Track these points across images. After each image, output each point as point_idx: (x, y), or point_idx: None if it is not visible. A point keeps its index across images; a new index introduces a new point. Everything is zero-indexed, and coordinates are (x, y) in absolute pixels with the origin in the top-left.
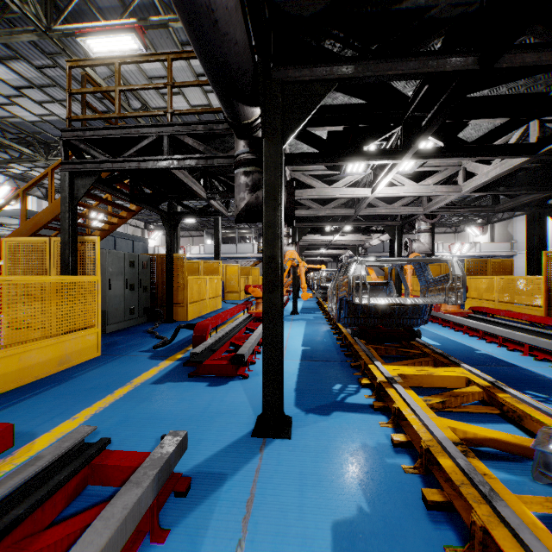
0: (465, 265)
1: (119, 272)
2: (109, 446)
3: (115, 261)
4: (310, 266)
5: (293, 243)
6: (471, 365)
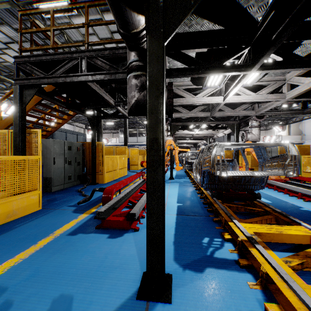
0: (278, 148)
1: (61, 153)
2: (8, 308)
3: (58, 146)
4: (181, 150)
5: (170, 135)
6: (301, 220)
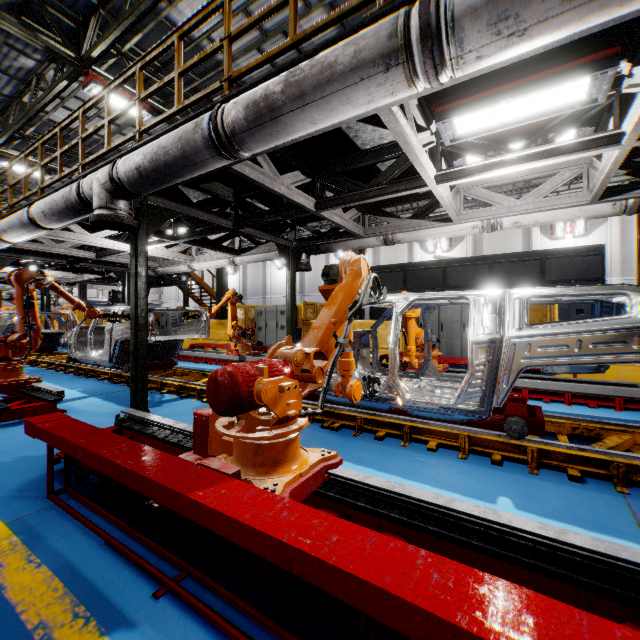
0: None
1: None
2: None
3: None
4: None
5: None
6: None
